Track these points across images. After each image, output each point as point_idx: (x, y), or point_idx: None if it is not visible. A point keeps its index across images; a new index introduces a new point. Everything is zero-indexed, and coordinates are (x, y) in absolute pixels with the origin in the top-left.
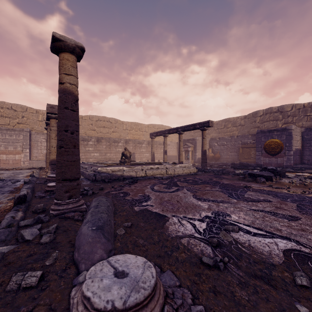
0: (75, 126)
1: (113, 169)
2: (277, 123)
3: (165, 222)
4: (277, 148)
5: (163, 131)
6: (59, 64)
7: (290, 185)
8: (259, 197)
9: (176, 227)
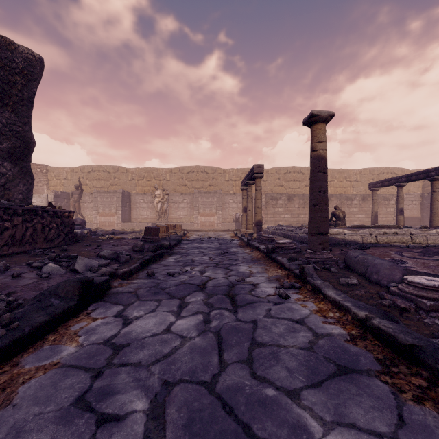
0: (326, 186)
1: (331, 231)
2: None
3: None
4: None
5: (396, 178)
6: (312, 134)
7: None
8: None
9: None
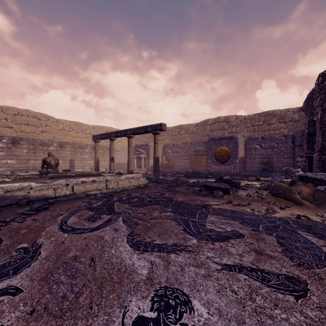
0: None
1: (9, 187)
2: (224, 132)
3: None
4: (225, 156)
5: (109, 133)
6: None
7: (249, 199)
8: (225, 227)
9: None
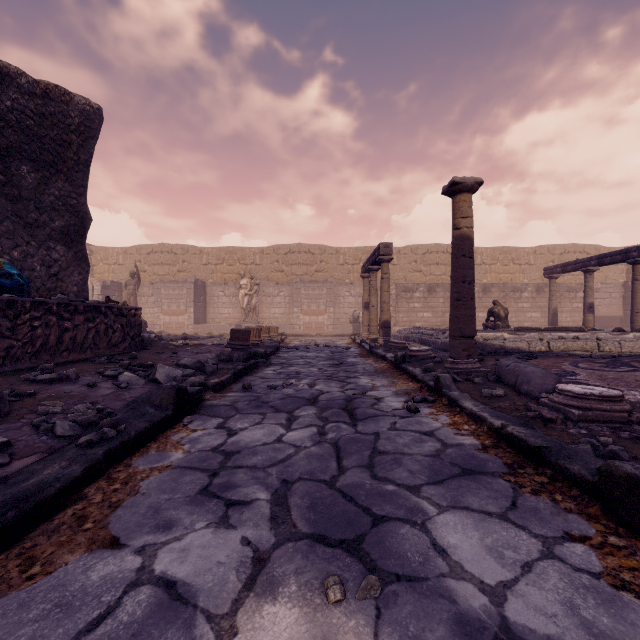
0: (472, 275)
1: (486, 336)
2: None
3: None
4: None
5: (583, 260)
6: (453, 207)
7: None
8: None
9: (637, 397)
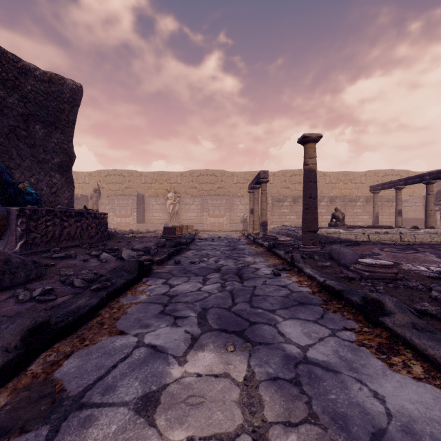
0: (315, 194)
1: (328, 231)
2: None
3: (398, 265)
4: None
5: (395, 181)
6: (304, 151)
7: None
8: None
9: (409, 267)
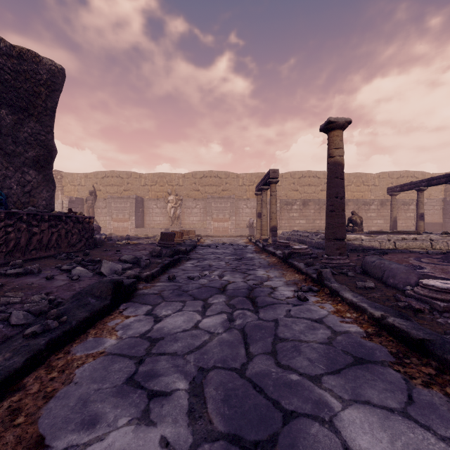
0: (343, 192)
1: (348, 237)
2: None
3: None
4: None
5: (416, 182)
6: (328, 141)
7: None
8: None
9: None
